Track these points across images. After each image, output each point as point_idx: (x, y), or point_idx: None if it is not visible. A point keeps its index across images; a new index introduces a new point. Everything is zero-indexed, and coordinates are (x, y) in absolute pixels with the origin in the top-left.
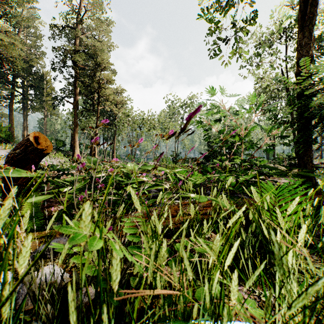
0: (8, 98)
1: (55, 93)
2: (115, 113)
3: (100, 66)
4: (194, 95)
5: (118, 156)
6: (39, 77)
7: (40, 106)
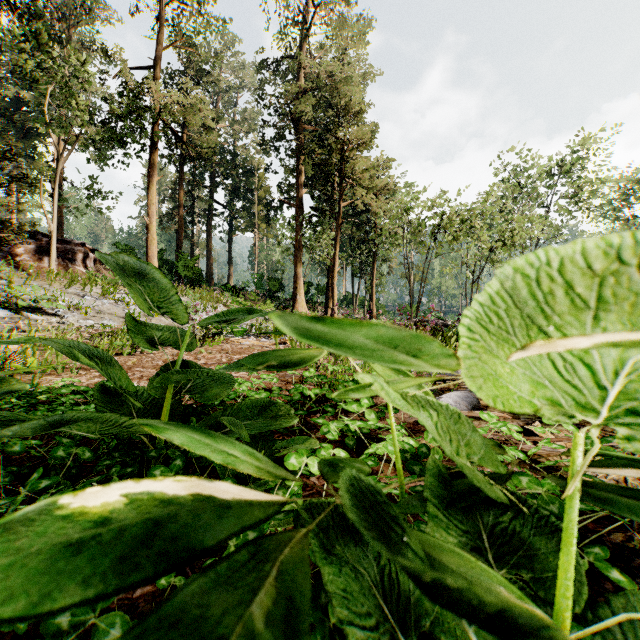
0: (205, 216)
1: (271, 197)
2: (373, 211)
3: (343, 114)
4: (584, 138)
5: (382, 307)
6: (247, 172)
7: (248, 222)
